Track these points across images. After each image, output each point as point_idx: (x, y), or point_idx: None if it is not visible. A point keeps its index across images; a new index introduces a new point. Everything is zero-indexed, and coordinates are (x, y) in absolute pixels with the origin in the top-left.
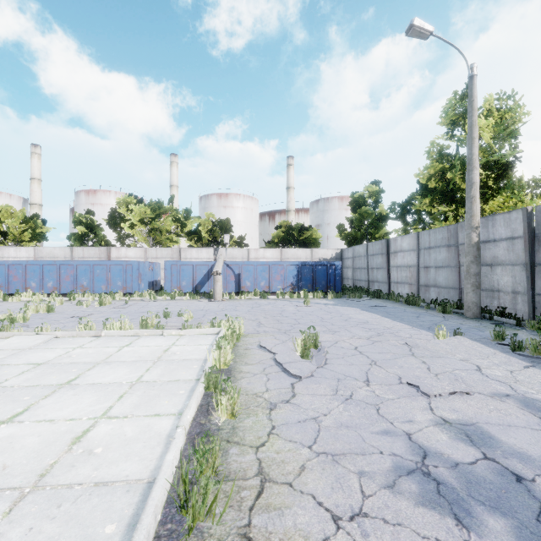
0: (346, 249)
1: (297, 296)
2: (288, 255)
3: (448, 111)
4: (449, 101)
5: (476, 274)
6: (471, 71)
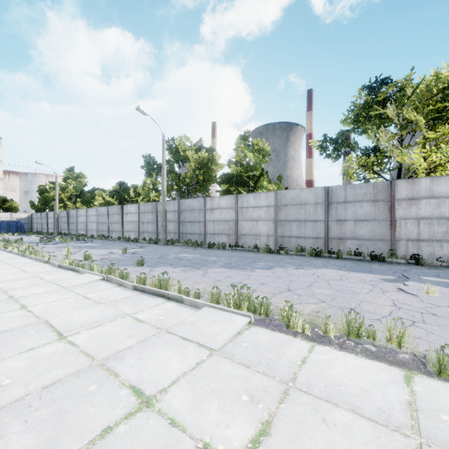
0: (34, 214)
1: None
2: None
3: (65, 173)
4: (65, 171)
5: (57, 225)
6: (56, 175)
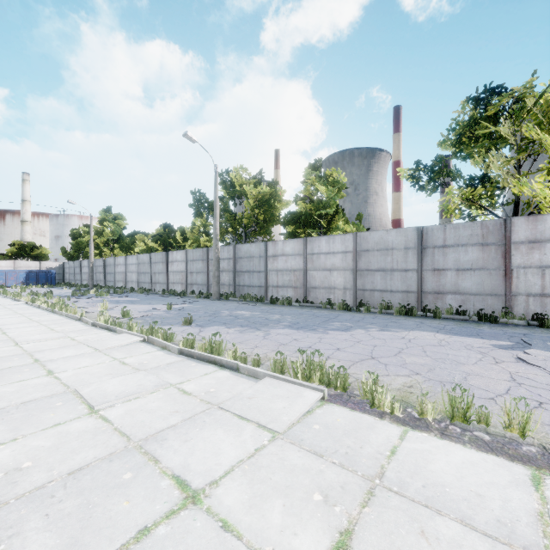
0: (66, 263)
1: (26, 287)
2: (21, 265)
3: (102, 214)
4: (101, 212)
5: (92, 276)
6: (91, 216)
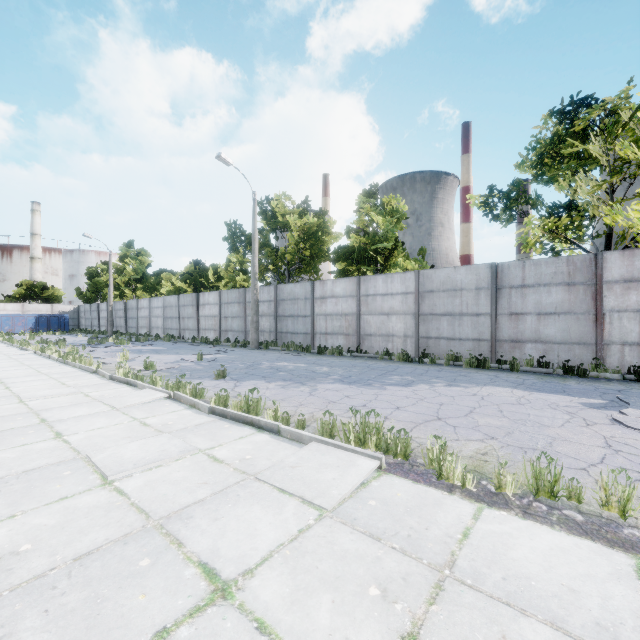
0: (82, 306)
1: (35, 334)
2: (30, 309)
3: (122, 250)
4: (121, 247)
5: (111, 321)
6: (110, 252)
